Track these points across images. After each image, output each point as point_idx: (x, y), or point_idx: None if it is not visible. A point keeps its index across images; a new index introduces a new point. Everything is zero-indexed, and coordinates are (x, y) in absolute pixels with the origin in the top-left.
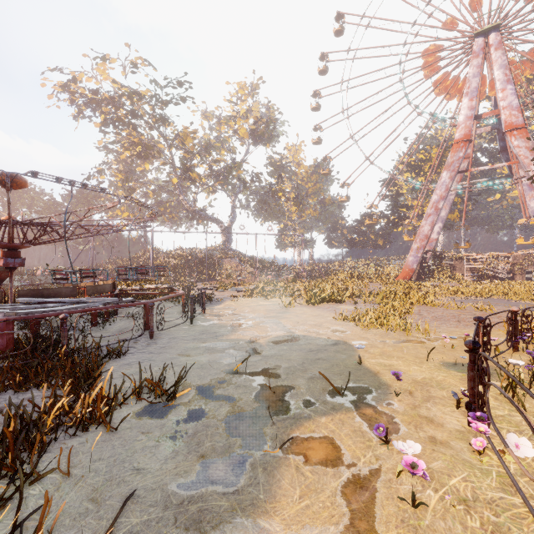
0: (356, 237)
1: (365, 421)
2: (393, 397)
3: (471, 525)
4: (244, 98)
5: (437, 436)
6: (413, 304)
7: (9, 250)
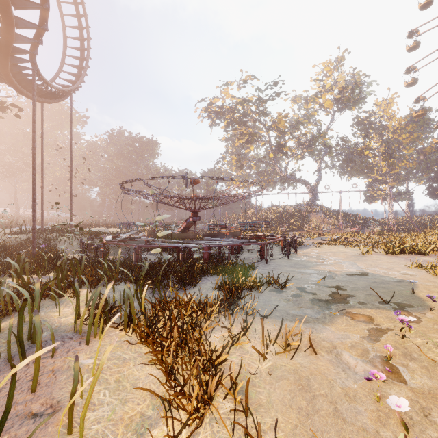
0: None
1: (397, 316)
2: (428, 312)
3: (434, 350)
4: (329, 73)
5: None
6: None
7: (194, 213)
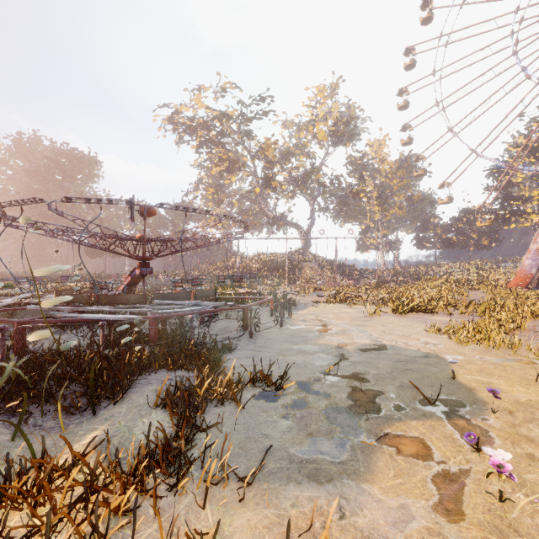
0: (453, 237)
1: (456, 431)
2: (489, 414)
3: None
4: (323, 101)
5: (536, 455)
6: (526, 319)
7: (143, 262)
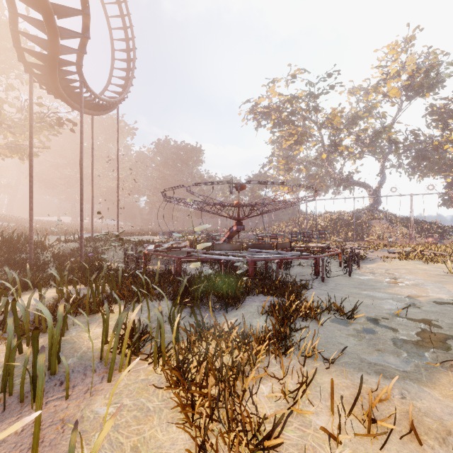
0: None
1: None
2: None
3: None
4: (395, 57)
5: None
6: None
7: (238, 221)
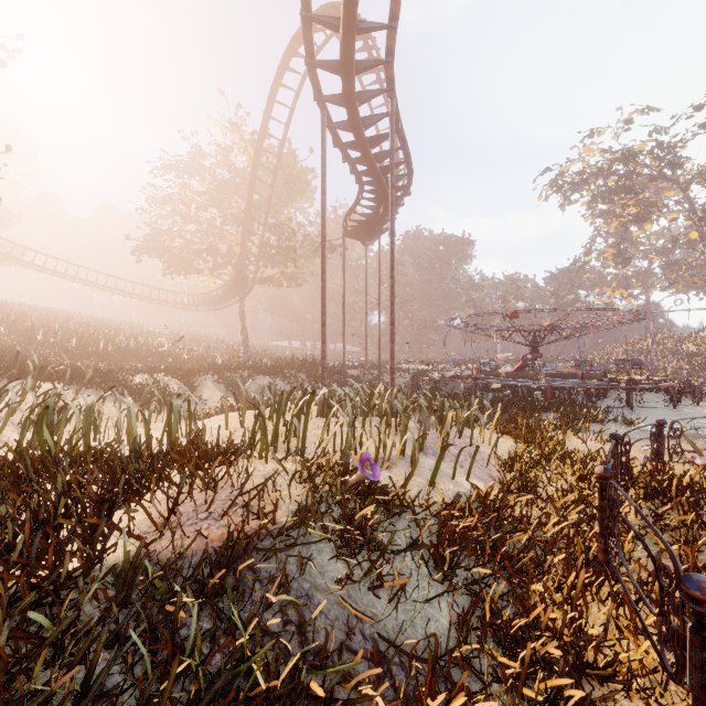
0: None
1: None
2: None
3: None
4: None
5: None
6: None
7: (534, 348)
